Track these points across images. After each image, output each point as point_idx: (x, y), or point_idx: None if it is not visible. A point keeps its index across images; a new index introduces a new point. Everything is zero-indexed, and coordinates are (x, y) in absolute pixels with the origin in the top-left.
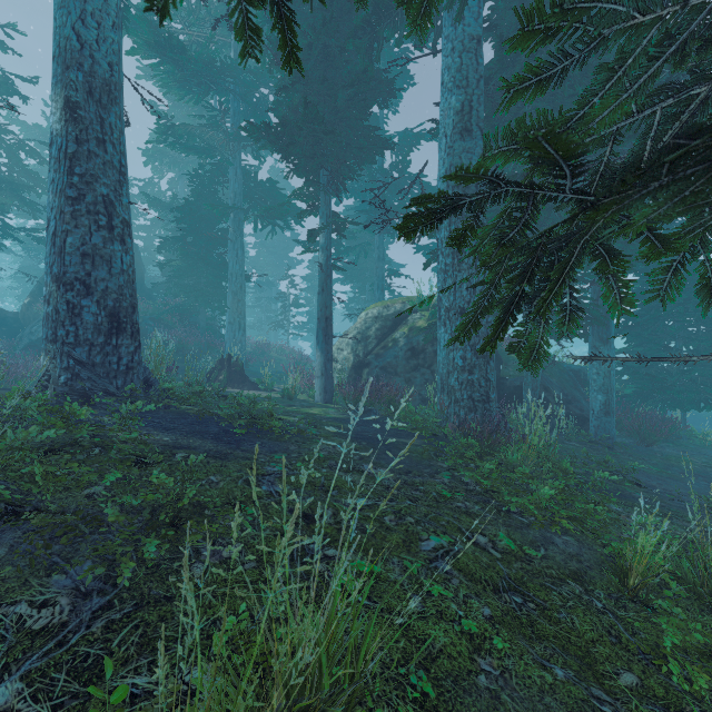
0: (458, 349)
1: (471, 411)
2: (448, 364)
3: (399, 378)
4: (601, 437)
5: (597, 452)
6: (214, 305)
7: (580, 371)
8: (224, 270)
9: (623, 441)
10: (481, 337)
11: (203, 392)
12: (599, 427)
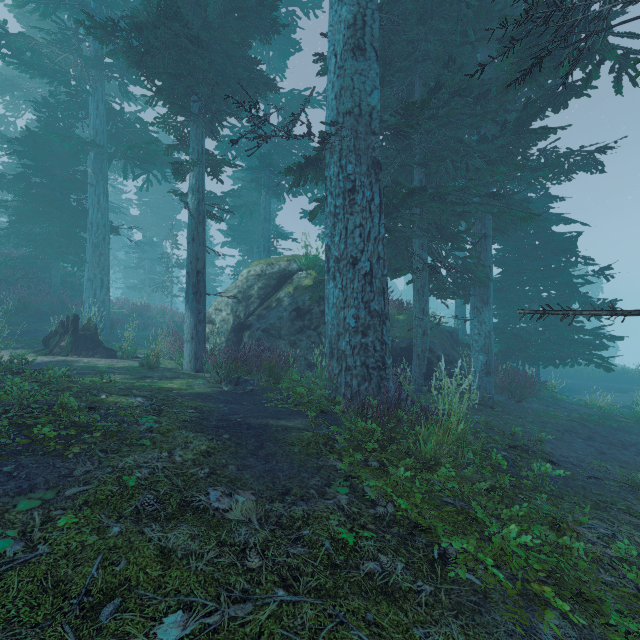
0: (350, 307)
1: (365, 380)
2: (339, 324)
3: (284, 341)
4: (483, 397)
5: (482, 413)
6: (68, 258)
7: (453, 331)
8: (82, 219)
9: (497, 398)
10: (376, 293)
11: None
12: (480, 387)
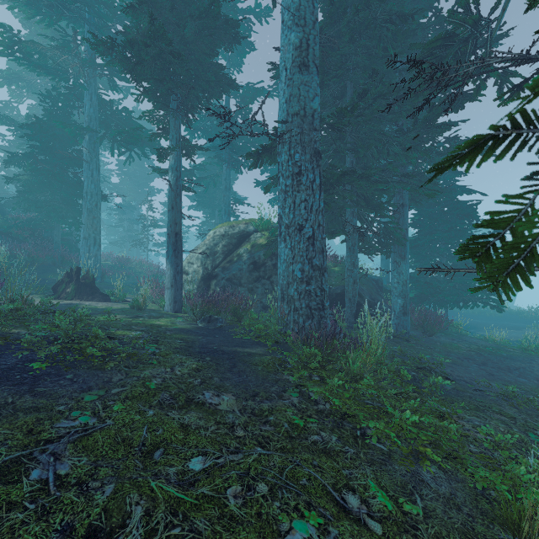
0: (298, 262)
1: (308, 318)
2: (288, 276)
3: (243, 288)
4: (401, 332)
5: (400, 344)
6: (67, 221)
7: (378, 280)
8: (79, 189)
9: (413, 333)
10: (317, 252)
11: (20, 309)
12: (399, 324)
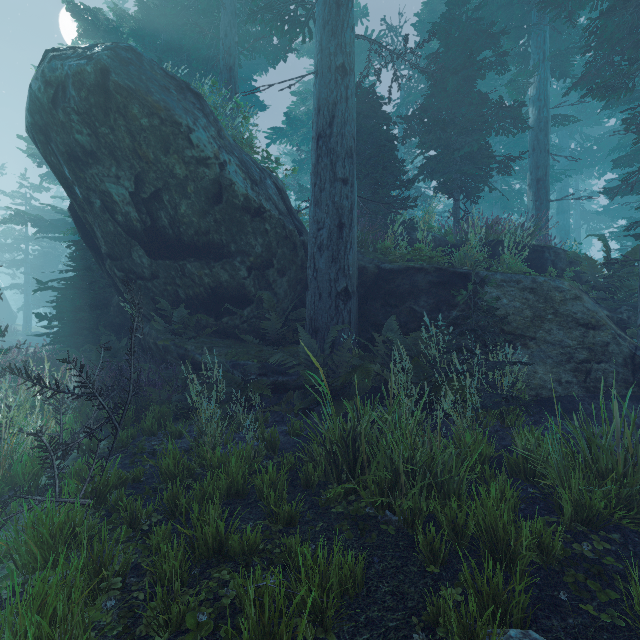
0: None
1: None
2: None
3: None
4: None
5: None
6: None
7: None
8: None
9: None
10: None
11: None
12: None
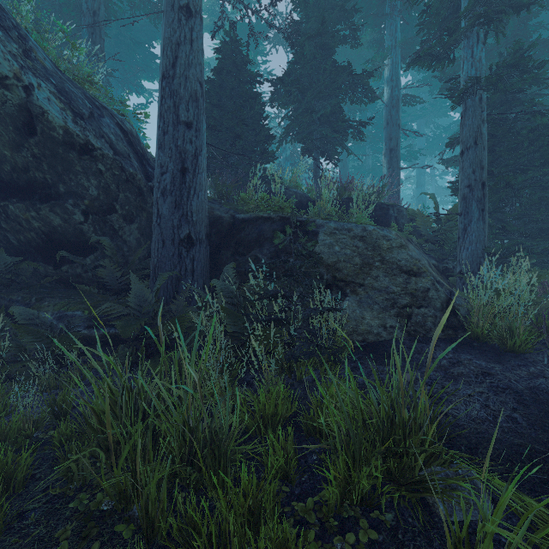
0: None
1: None
2: None
3: None
4: None
5: None
6: None
7: None
8: None
9: None
10: None
11: None
12: None
